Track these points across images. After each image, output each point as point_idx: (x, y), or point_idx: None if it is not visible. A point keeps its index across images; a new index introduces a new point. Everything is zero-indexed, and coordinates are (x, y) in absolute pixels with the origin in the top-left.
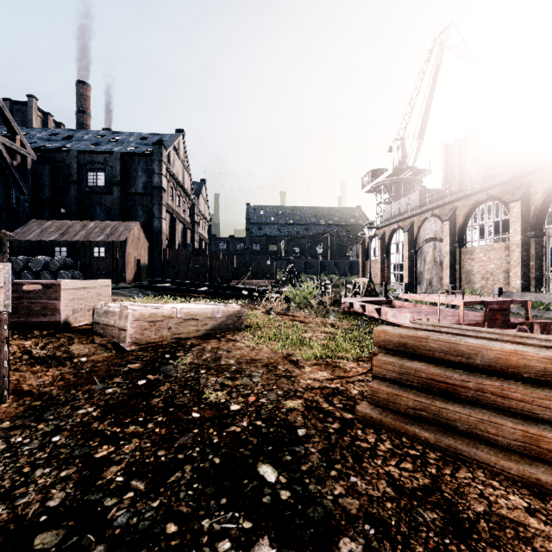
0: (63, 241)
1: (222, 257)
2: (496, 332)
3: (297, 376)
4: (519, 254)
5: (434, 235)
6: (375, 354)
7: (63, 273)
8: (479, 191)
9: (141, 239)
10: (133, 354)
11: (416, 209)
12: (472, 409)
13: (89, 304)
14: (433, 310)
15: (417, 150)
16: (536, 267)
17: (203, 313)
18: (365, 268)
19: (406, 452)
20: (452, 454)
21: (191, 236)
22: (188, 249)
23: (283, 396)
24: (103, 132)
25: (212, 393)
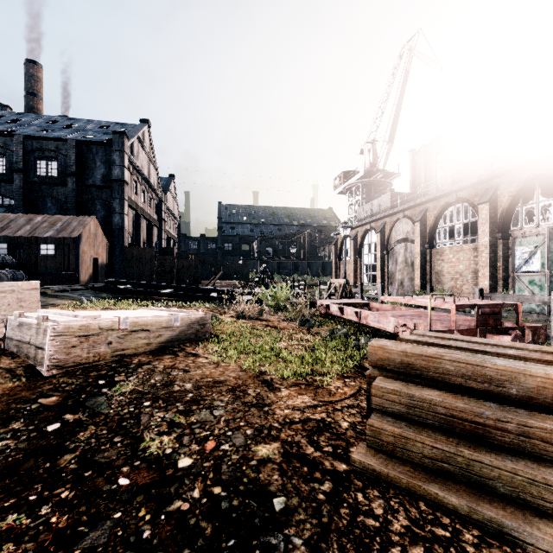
0: (2, 237)
1: (191, 257)
2: (517, 346)
3: (271, 404)
4: (487, 255)
5: (405, 236)
6: (372, 378)
7: (1, 274)
8: (449, 192)
9: (99, 236)
10: (52, 381)
11: (387, 210)
12: (514, 461)
13: (3, 313)
14: (416, 314)
15: (388, 153)
16: (502, 268)
17: (157, 322)
18: (338, 269)
19: (431, 533)
20: (494, 533)
21: (158, 234)
22: (153, 248)
23: (253, 437)
24: (57, 117)
25: (155, 439)
